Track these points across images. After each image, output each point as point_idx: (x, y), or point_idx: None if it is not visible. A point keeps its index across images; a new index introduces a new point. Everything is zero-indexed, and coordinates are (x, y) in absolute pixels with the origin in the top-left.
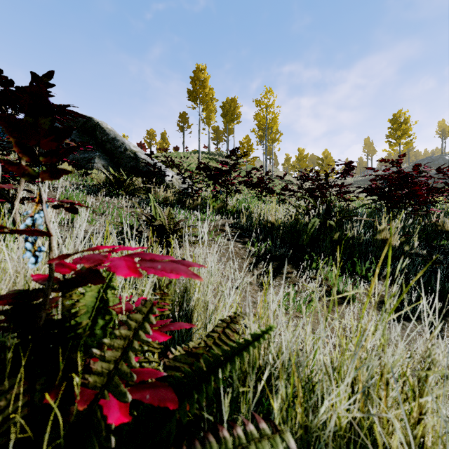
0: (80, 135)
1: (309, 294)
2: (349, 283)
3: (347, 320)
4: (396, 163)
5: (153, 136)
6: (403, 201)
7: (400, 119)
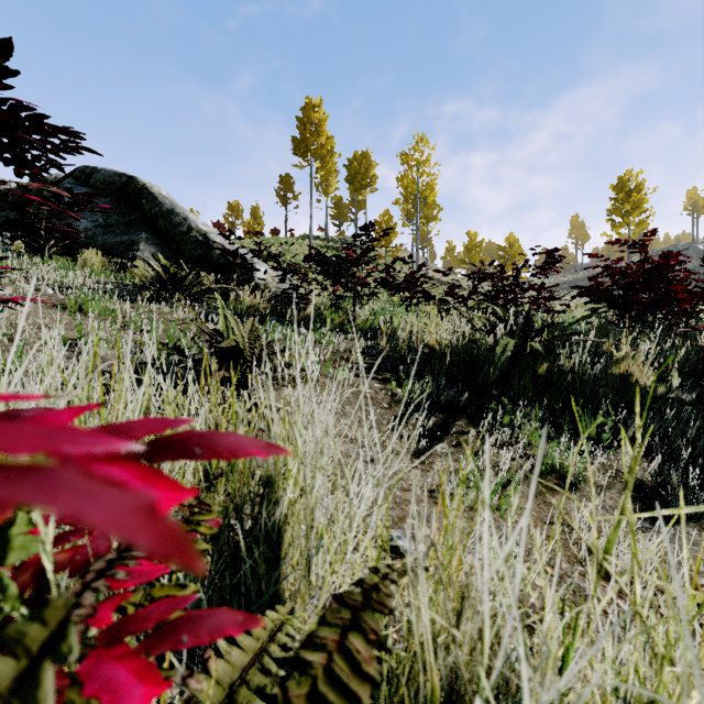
0: (115, 206)
1: (507, 475)
2: (573, 453)
3: (576, 523)
4: (641, 247)
5: (238, 212)
6: (652, 311)
7: (629, 185)
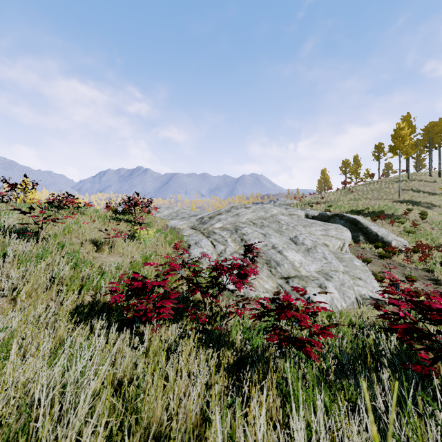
0: (350, 225)
1: None
2: None
3: None
4: None
5: (347, 164)
6: None
7: None
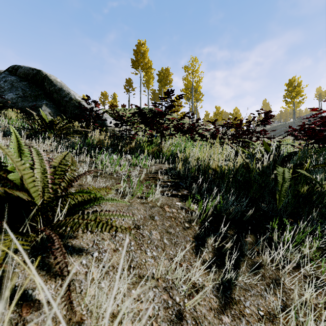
0: (30, 86)
1: None
2: None
3: None
4: None
5: (106, 96)
6: None
7: (294, 83)
